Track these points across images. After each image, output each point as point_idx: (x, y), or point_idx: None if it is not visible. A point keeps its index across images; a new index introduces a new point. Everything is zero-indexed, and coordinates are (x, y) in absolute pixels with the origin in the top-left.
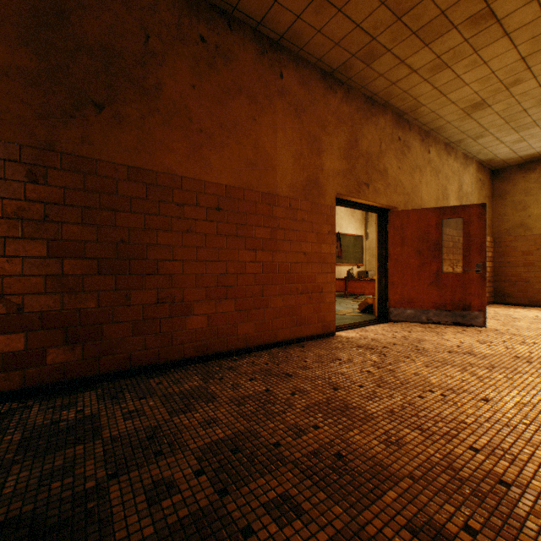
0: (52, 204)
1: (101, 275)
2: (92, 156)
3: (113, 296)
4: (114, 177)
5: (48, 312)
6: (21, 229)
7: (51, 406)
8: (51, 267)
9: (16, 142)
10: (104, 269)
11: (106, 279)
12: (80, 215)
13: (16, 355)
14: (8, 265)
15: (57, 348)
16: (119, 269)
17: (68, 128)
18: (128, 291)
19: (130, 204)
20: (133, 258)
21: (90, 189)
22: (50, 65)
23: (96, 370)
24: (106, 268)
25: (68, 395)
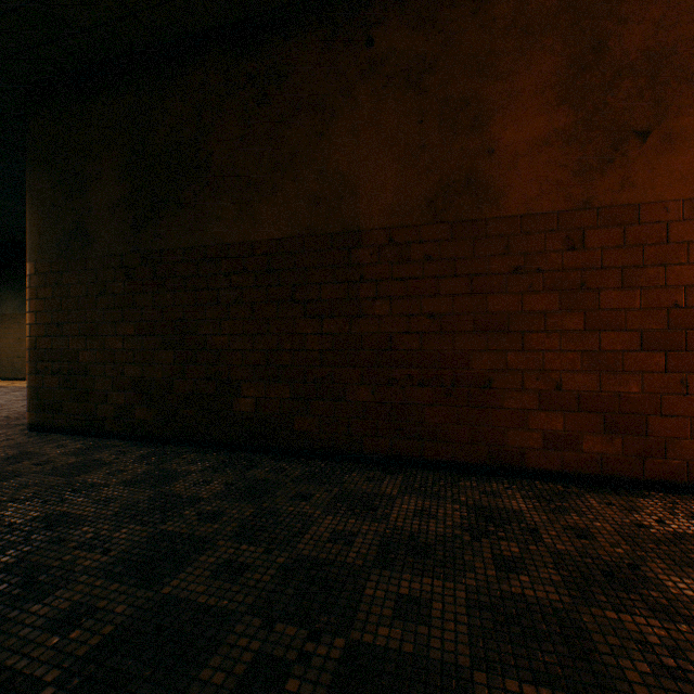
0: (587, 269)
1: (644, 351)
2: (632, 202)
3: (660, 379)
4: (661, 221)
5: (583, 392)
6: (557, 302)
7: (605, 501)
8: (585, 342)
9: (553, 210)
10: (647, 343)
11: (650, 357)
12: (618, 278)
13: (553, 434)
14: (546, 340)
15: (592, 435)
16: (669, 343)
17: (603, 177)
18: (682, 374)
19: (685, 253)
20: (689, 328)
21: (630, 244)
22: (584, 112)
23: (637, 473)
24: (650, 342)
25: (612, 493)
